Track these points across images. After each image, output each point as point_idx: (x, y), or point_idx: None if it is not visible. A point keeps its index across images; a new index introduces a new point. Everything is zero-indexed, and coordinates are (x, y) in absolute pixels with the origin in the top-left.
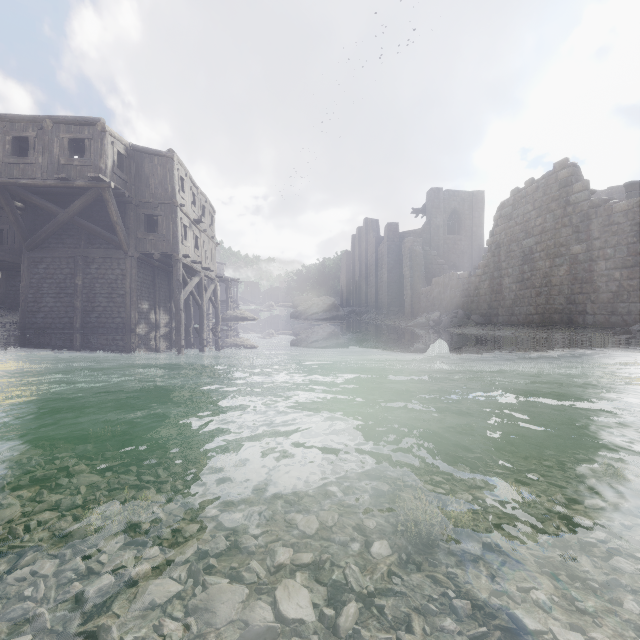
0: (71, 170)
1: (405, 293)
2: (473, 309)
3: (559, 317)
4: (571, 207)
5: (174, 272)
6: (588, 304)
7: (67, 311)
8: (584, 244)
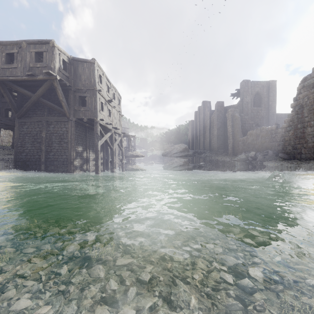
0: (36, 70)
1: (228, 141)
2: (279, 149)
3: None
4: None
5: (95, 129)
6: None
7: (37, 151)
8: None
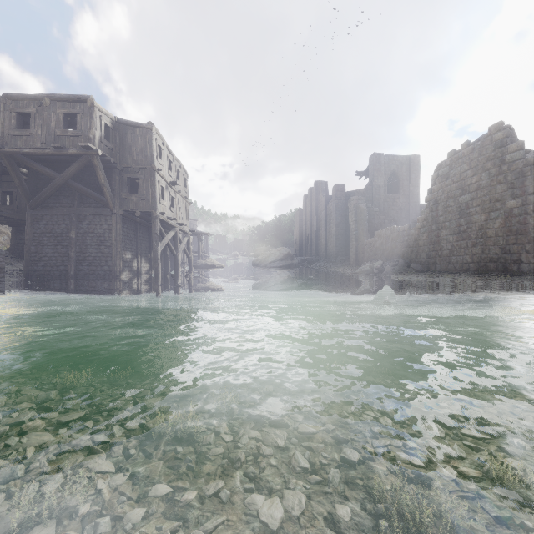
0: (65, 140)
1: (351, 244)
2: (412, 258)
3: (494, 265)
4: (506, 165)
5: (152, 227)
6: (523, 254)
7: (63, 260)
8: (519, 199)
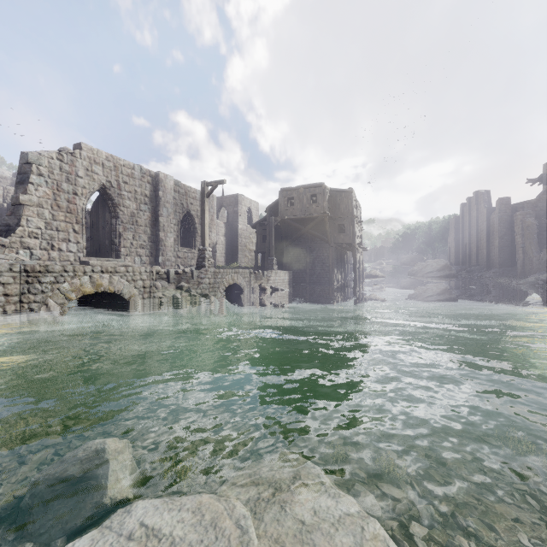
0: (311, 209)
1: (517, 256)
2: None
3: None
4: None
5: (353, 253)
6: None
7: (303, 274)
8: None
